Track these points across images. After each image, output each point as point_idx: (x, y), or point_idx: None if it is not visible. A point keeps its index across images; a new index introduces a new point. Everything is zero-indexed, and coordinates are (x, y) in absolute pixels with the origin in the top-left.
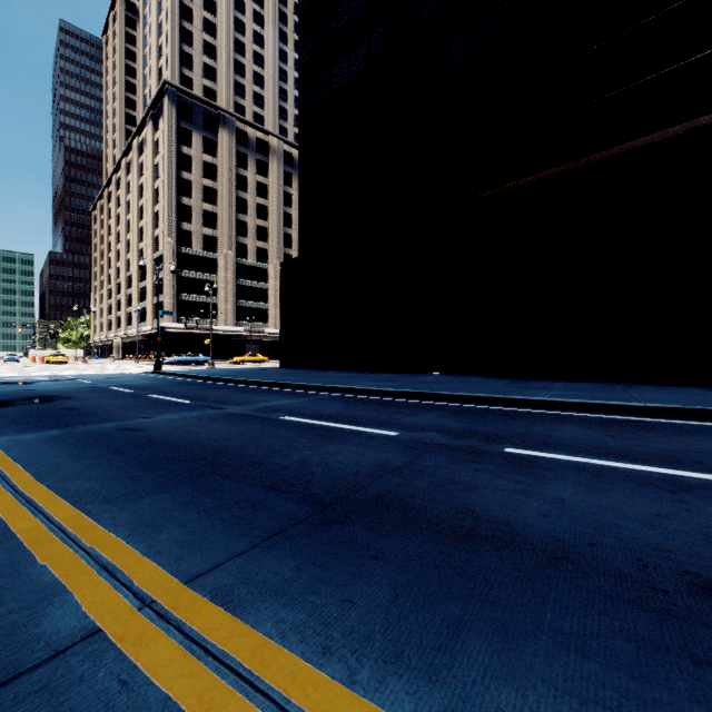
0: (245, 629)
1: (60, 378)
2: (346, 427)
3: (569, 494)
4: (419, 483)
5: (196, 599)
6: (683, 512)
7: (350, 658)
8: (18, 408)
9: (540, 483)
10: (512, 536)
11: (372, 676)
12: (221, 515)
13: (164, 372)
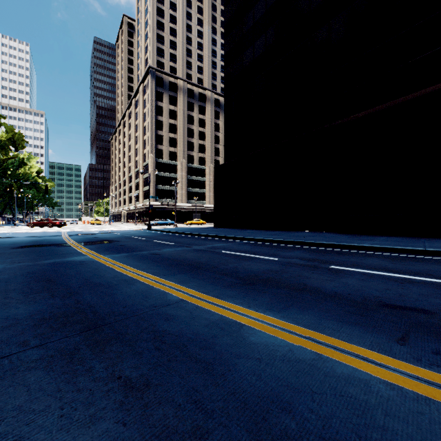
0: (225, 302)
1: (105, 232)
2: (253, 256)
3: (351, 281)
4: (285, 275)
5: (208, 296)
6: (399, 288)
7: (256, 308)
8: (101, 245)
9: (340, 278)
10: (318, 291)
11: (262, 311)
12: (207, 280)
13: (153, 229)
